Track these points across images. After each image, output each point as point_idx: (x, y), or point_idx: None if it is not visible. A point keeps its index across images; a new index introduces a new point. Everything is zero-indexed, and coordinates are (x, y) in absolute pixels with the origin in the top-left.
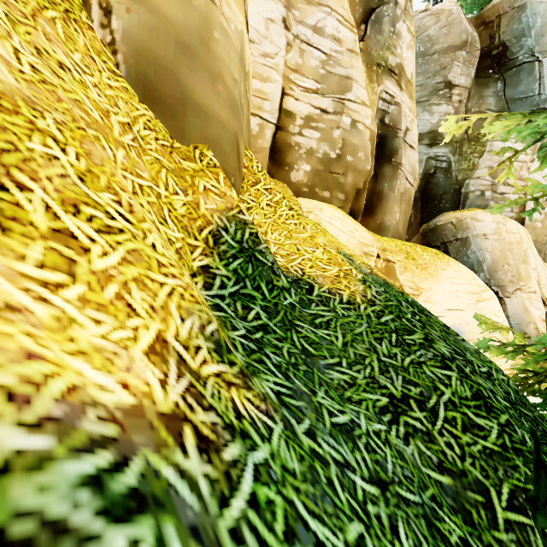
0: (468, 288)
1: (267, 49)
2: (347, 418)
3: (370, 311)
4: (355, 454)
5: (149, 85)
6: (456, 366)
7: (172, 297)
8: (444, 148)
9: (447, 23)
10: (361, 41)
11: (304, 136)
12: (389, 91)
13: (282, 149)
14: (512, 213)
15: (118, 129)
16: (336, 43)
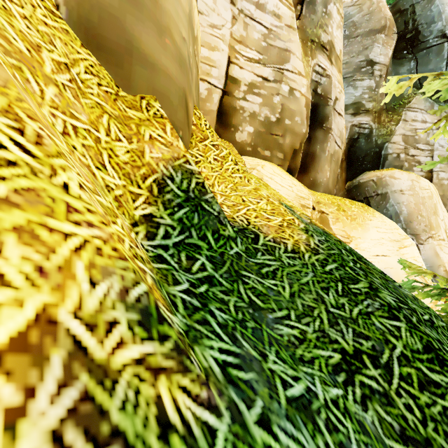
0: (391, 236)
1: (214, 21)
2: (302, 387)
3: (314, 260)
4: (316, 439)
5: (92, 30)
6: (404, 316)
7: (81, 252)
8: (366, 117)
9: (369, 10)
10: (298, 20)
11: (248, 101)
12: (321, 64)
13: (228, 112)
14: (423, 172)
15: (51, 66)
16: (276, 18)
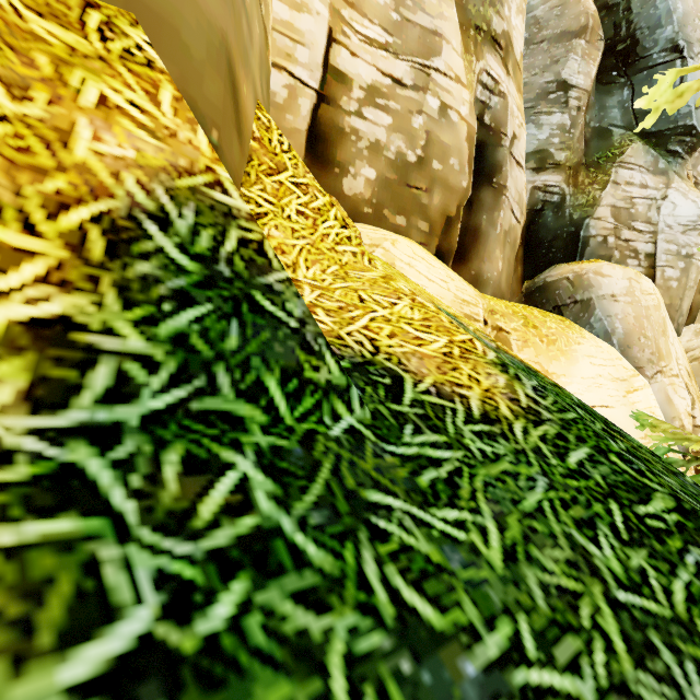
0: (613, 372)
1: None
2: None
3: (538, 438)
4: None
5: None
6: None
7: None
8: (556, 175)
9: None
10: None
11: (366, 119)
12: (492, 71)
13: (329, 137)
14: (641, 268)
15: None
16: None
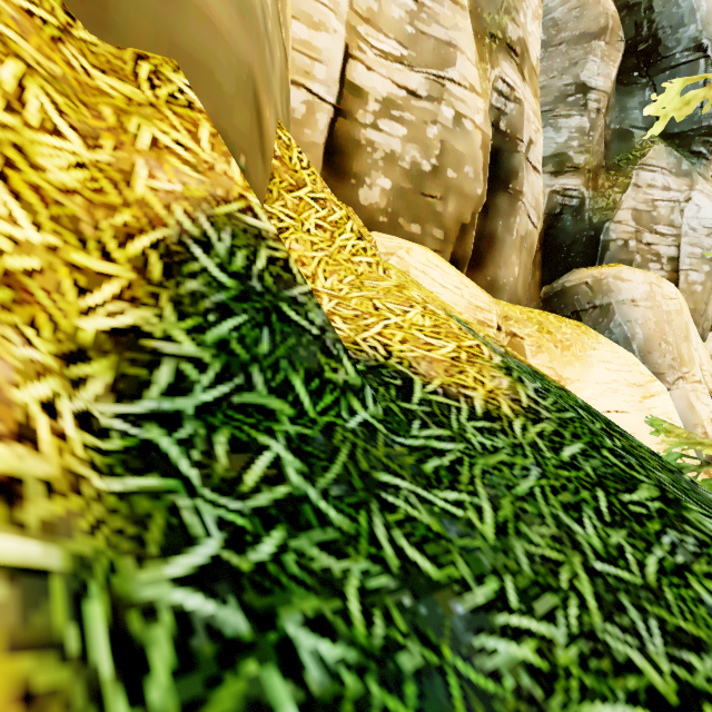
0: (629, 377)
1: None
2: None
3: (535, 435)
4: None
5: None
6: None
7: None
8: (575, 178)
9: (579, 1)
10: None
11: (381, 131)
12: (507, 78)
13: (345, 149)
14: (664, 271)
15: None
16: None
